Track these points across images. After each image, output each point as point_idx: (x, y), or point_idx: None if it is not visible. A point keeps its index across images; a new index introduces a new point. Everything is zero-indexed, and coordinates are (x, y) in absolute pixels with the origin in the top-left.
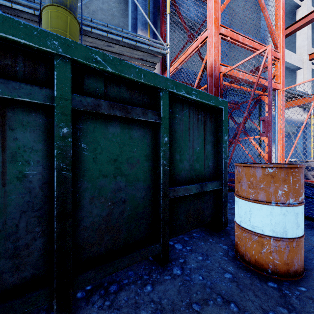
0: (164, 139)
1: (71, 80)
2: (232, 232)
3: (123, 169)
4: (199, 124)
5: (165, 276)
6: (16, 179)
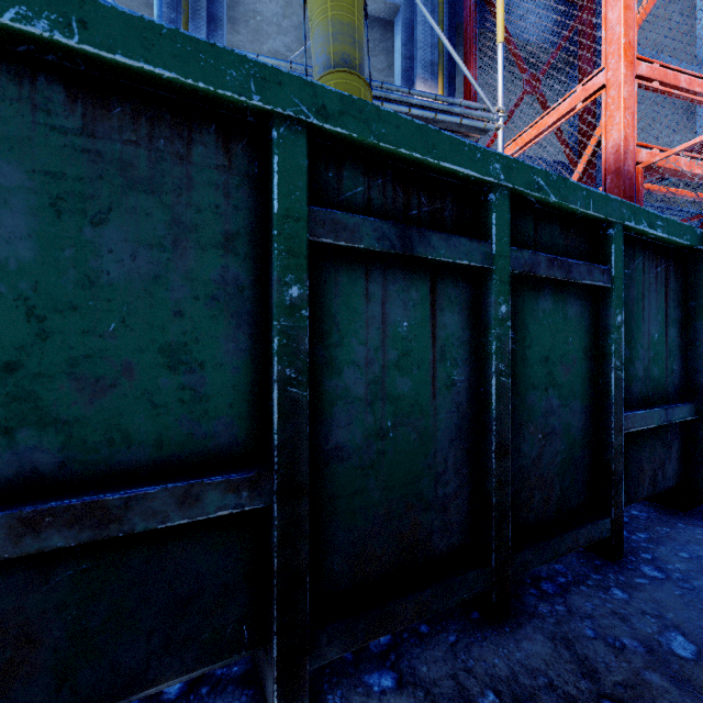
0: (616, 319)
1: (509, 224)
2: None
3: (555, 375)
4: (658, 285)
5: (634, 579)
6: (444, 389)
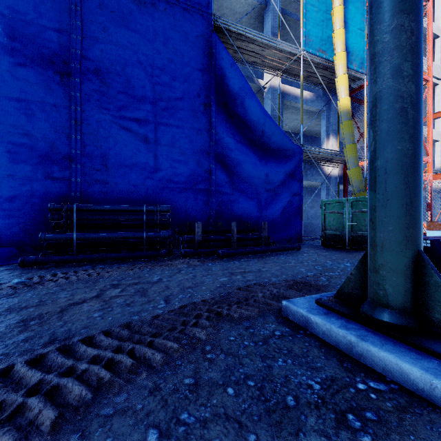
0: None
1: None
2: None
3: None
4: None
5: None
6: None
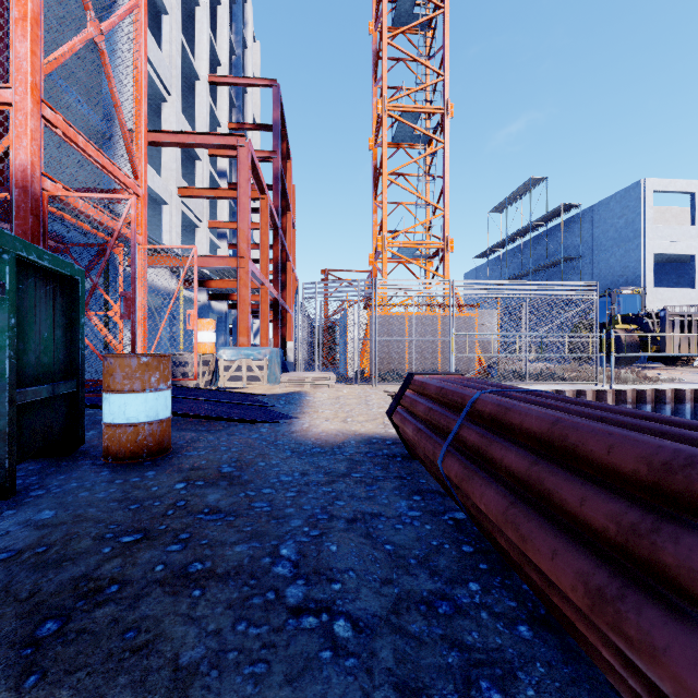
0: (11, 321)
1: None
2: (91, 450)
3: None
4: (49, 299)
5: (24, 501)
6: None
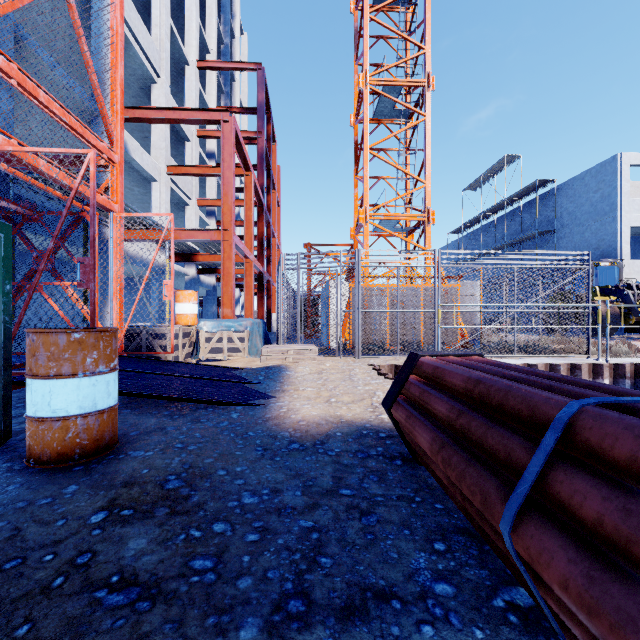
0: None
1: None
2: (22, 445)
3: None
4: None
5: None
6: None
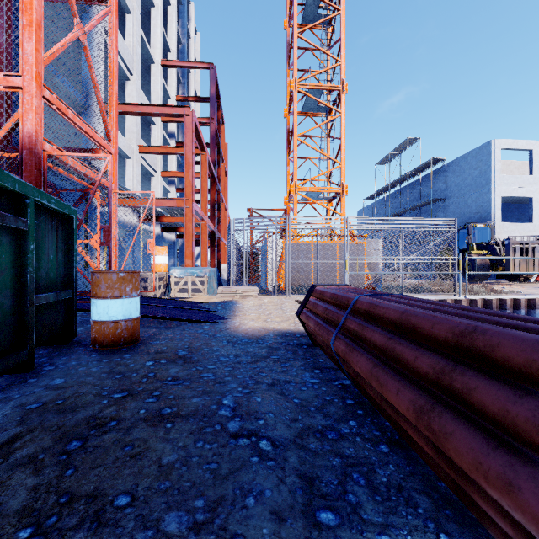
0: (31, 247)
1: None
2: (82, 341)
3: None
4: (54, 231)
5: (41, 373)
6: None
